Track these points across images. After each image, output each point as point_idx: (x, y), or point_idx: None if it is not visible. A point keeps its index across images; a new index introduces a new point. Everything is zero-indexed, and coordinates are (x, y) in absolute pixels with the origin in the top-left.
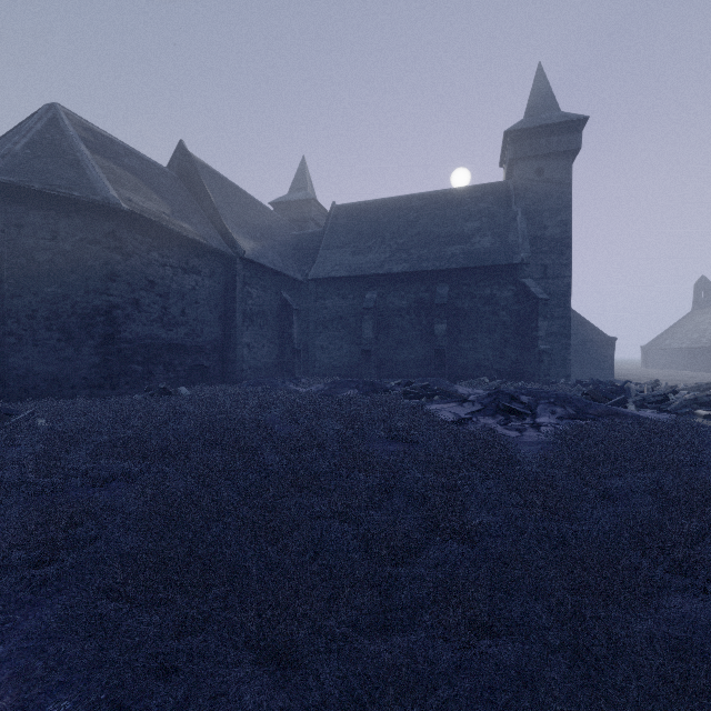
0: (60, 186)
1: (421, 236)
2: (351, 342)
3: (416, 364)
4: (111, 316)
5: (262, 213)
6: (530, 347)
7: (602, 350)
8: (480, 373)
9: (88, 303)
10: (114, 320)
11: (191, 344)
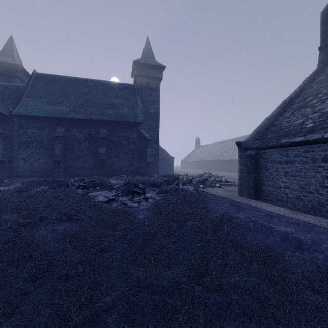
0: None
1: (92, 101)
2: (47, 156)
3: (88, 169)
4: None
5: None
6: (144, 160)
7: (170, 162)
8: (122, 173)
9: None
10: None
11: None
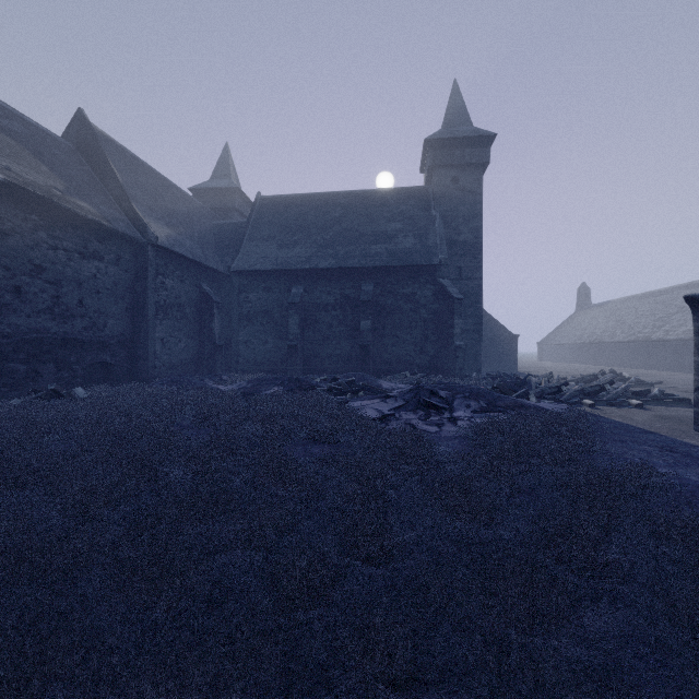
0: None
1: (347, 233)
2: (277, 337)
3: (342, 360)
4: None
5: (180, 199)
6: (447, 343)
7: (507, 346)
8: (402, 368)
9: None
10: None
11: (91, 339)
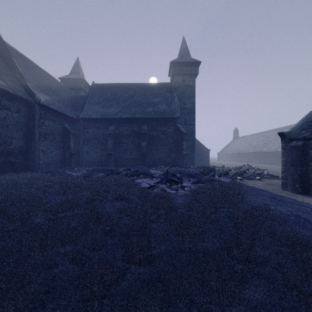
0: None
1: (135, 102)
2: (102, 150)
3: (133, 160)
4: None
5: (53, 82)
6: (180, 152)
7: (205, 154)
8: (160, 164)
9: None
10: None
11: (3, 150)
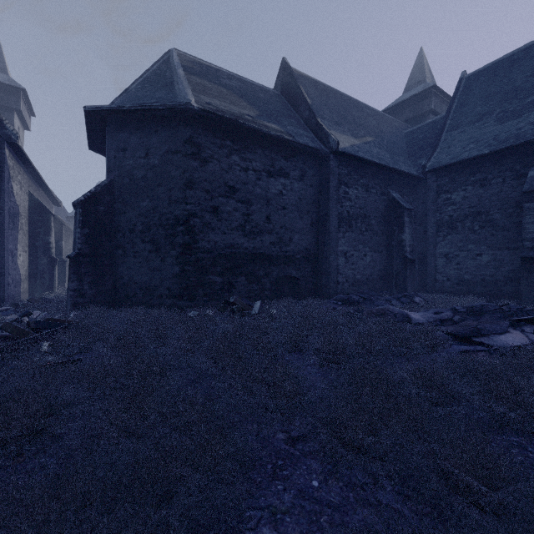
0: (147, 102)
1: None
2: (497, 247)
3: None
4: (189, 225)
5: (369, 115)
6: None
7: None
8: None
9: (171, 214)
10: (191, 229)
11: (278, 254)
